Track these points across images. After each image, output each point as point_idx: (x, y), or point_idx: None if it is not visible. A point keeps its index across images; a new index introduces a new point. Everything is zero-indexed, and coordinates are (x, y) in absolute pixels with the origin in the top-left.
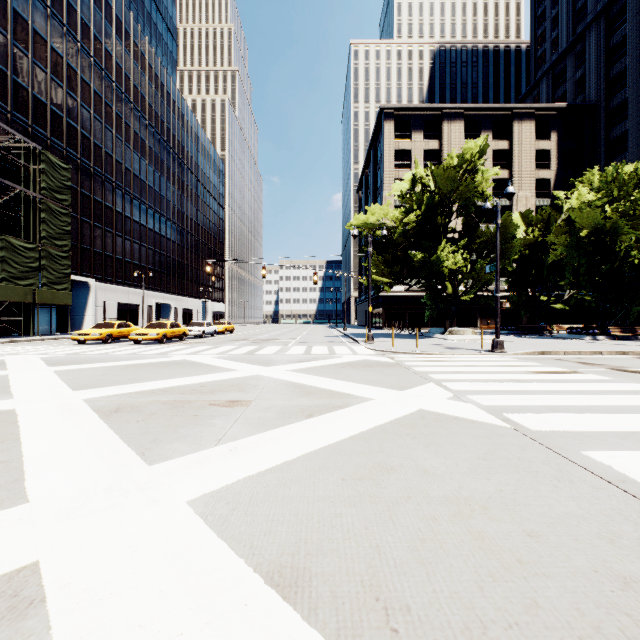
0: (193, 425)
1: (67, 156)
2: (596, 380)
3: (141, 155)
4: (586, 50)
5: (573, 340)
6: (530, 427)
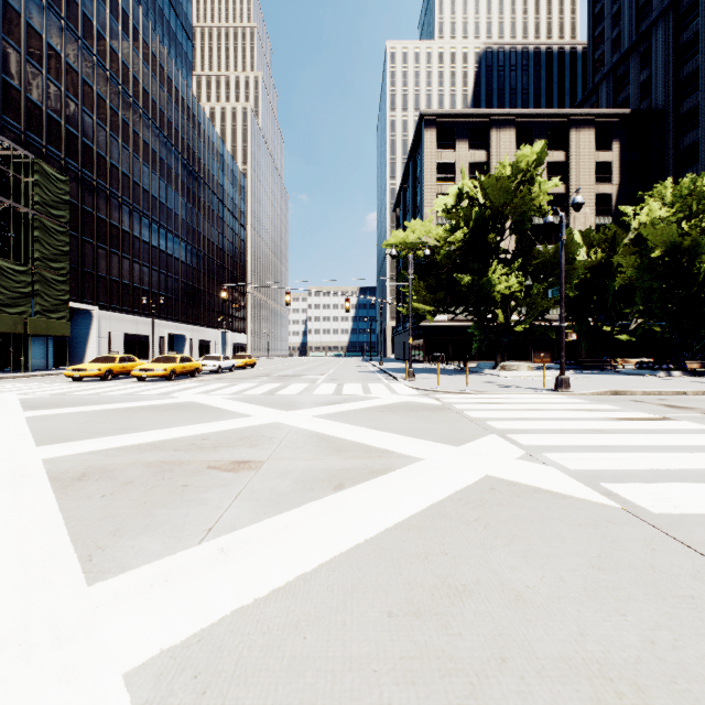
0: (177, 503)
1: (66, 167)
2: (698, 430)
3: (152, 167)
4: (652, 49)
5: (645, 376)
6: (647, 507)
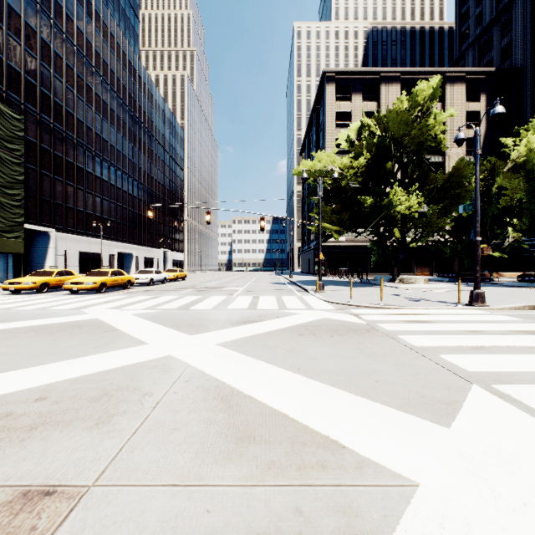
0: None
1: (25, 111)
2: None
3: (103, 116)
4: (512, 19)
5: (531, 289)
6: None
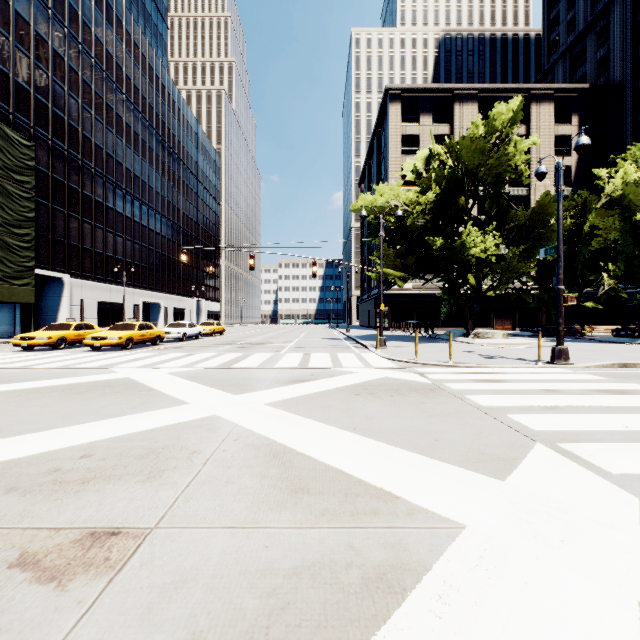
0: None
1: (35, 136)
2: None
3: (126, 141)
4: (609, 26)
5: (627, 345)
6: None
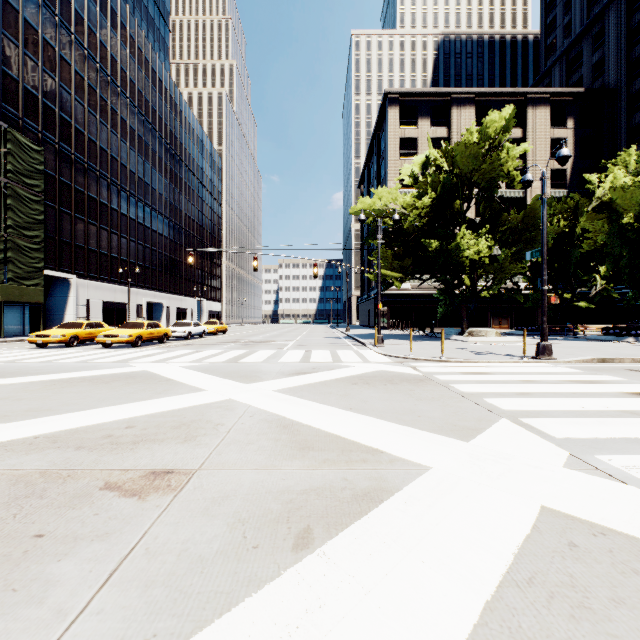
0: None
1: (43, 140)
2: None
3: (129, 144)
4: (604, 31)
5: (614, 342)
6: None
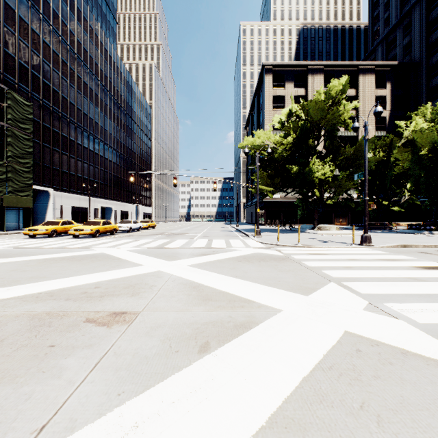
0: (29, 374)
1: (32, 97)
2: None
3: (89, 100)
4: (411, 23)
5: (415, 234)
6: None
